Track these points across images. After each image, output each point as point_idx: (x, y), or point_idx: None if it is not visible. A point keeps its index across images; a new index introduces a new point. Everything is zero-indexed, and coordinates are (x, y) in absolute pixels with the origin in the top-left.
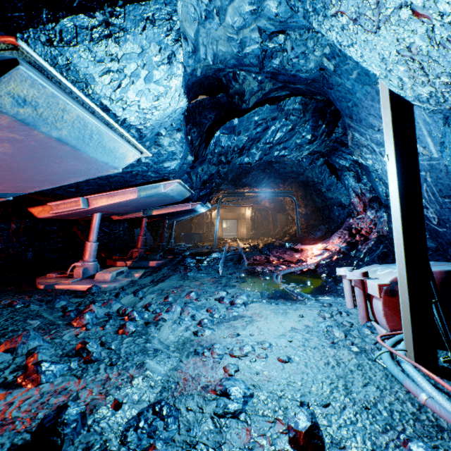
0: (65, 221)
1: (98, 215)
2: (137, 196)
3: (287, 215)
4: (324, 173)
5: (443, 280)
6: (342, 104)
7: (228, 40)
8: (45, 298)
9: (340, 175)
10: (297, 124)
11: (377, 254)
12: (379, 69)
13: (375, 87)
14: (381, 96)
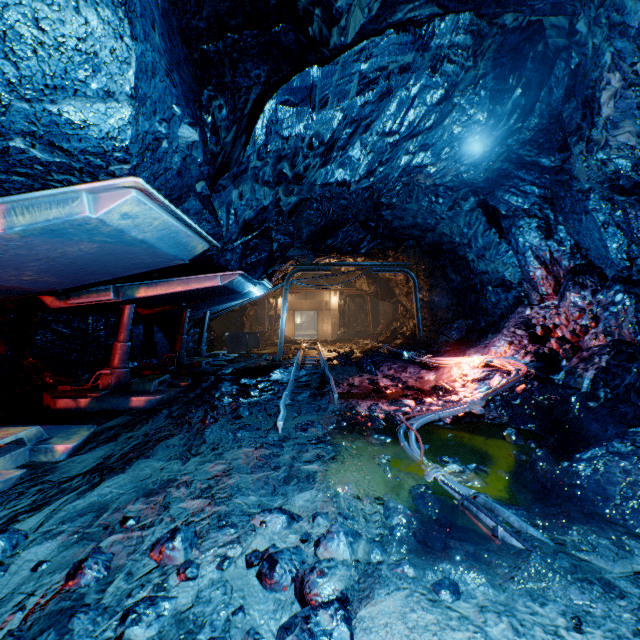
0: None
1: None
2: (3, 227)
3: (396, 303)
4: (475, 226)
5: None
6: None
7: None
8: None
9: (509, 226)
10: (458, 85)
11: (632, 386)
12: None
13: None
14: None
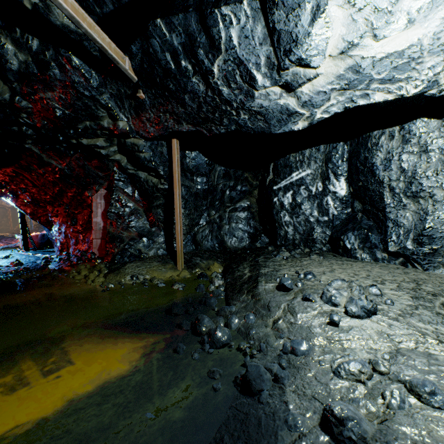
0: None
1: None
2: None
3: None
4: None
5: (42, 236)
6: None
7: None
8: None
9: None
10: None
11: None
12: None
13: None
14: None
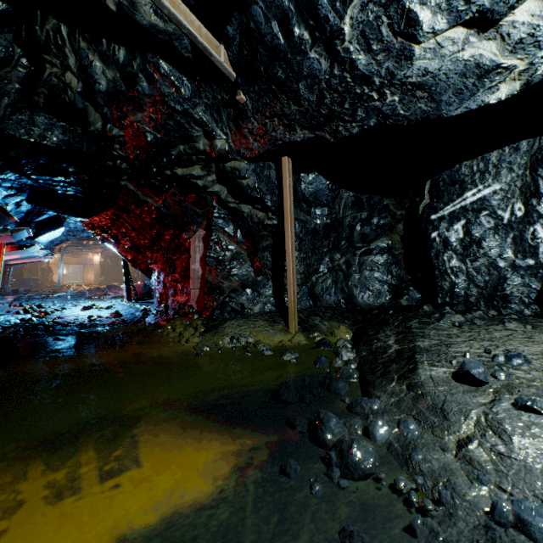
0: None
1: None
2: (21, 256)
3: None
4: None
5: (144, 285)
6: None
7: None
8: None
9: None
10: None
11: None
12: None
13: None
14: None
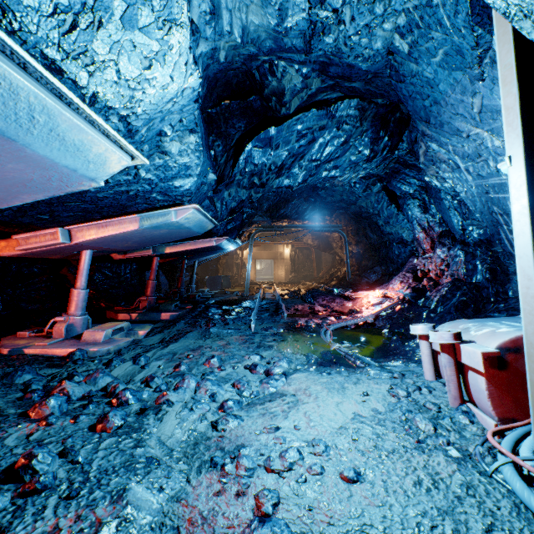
0: (49, 261)
1: (88, 253)
2: (139, 226)
3: (334, 254)
4: (382, 202)
5: None
6: (417, 103)
7: (263, 4)
8: (2, 370)
9: (402, 204)
10: (352, 135)
11: (453, 304)
12: (518, 1)
13: (469, 72)
14: (500, 65)
